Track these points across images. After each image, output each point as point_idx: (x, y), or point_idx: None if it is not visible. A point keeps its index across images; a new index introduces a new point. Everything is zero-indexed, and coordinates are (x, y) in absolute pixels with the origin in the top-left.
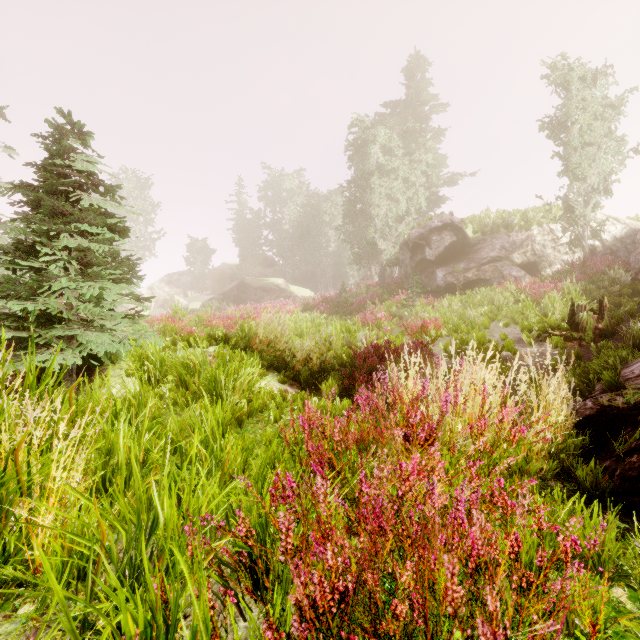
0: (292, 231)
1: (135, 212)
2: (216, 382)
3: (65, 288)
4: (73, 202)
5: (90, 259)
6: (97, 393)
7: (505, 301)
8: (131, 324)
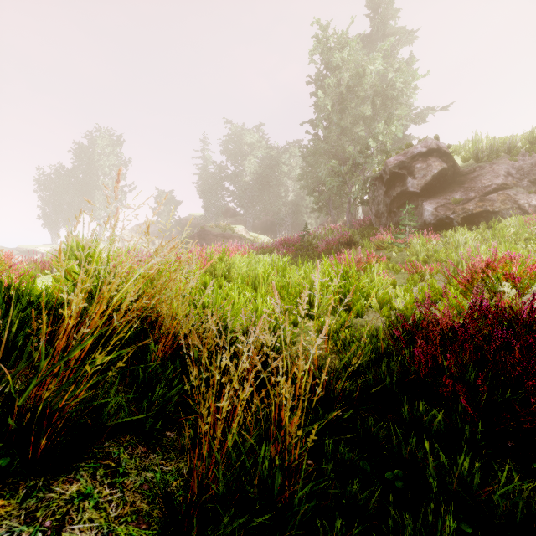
0: (252, 183)
1: None
2: None
3: None
4: None
5: None
6: None
7: None
8: None
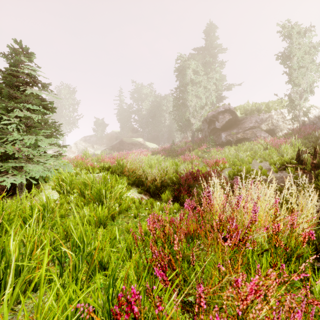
0: (147, 114)
1: (58, 98)
2: (100, 193)
3: (17, 139)
4: (23, 92)
5: (31, 123)
6: (24, 201)
7: (259, 149)
8: (56, 160)
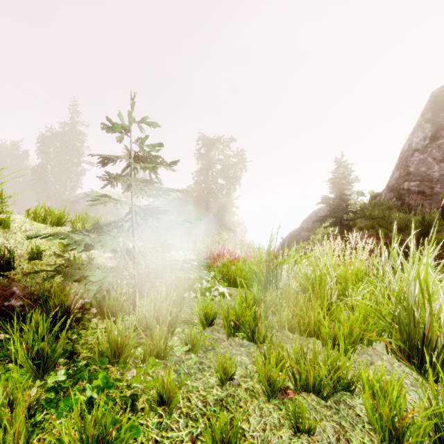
0: None
1: None
2: None
3: None
4: None
5: None
6: None
7: None
8: None
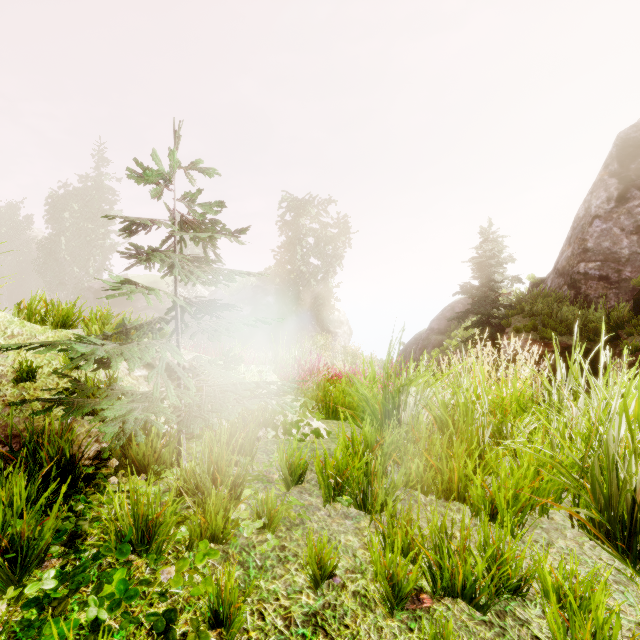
0: None
1: None
2: None
3: None
4: None
5: None
6: None
7: None
8: None
